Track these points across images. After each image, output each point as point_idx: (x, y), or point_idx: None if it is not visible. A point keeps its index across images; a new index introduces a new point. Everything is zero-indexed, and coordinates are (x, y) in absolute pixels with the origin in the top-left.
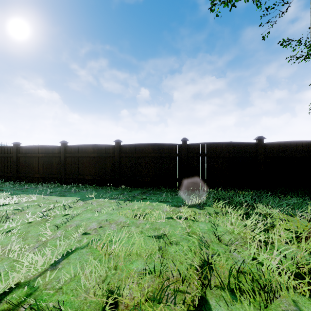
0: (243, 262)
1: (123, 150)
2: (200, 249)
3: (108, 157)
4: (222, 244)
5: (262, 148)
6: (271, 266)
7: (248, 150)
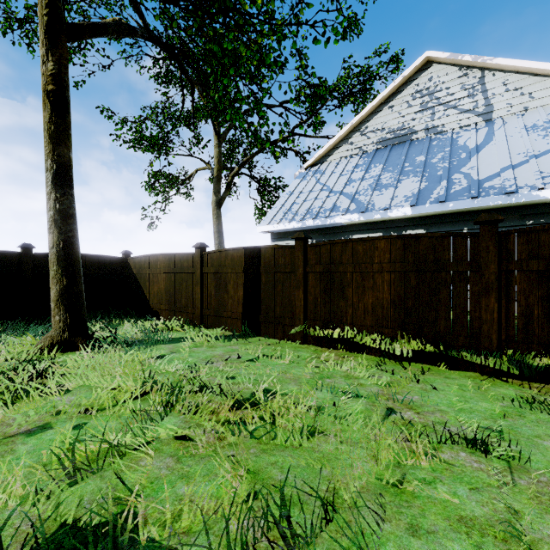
0: None
1: None
2: None
3: None
4: None
5: (29, 261)
6: None
7: (6, 263)
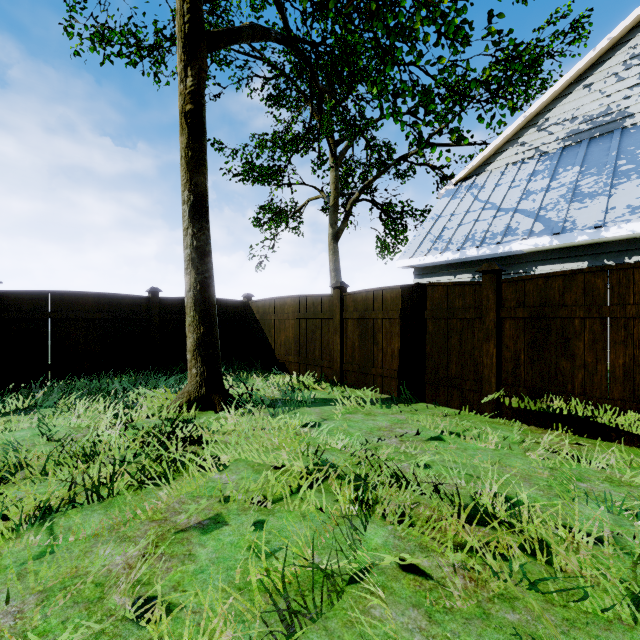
0: (72, 441)
1: None
2: (5, 453)
3: None
4: (54, 442)
5: (157, 306)
6: (113, 438)
7: (136, 308)
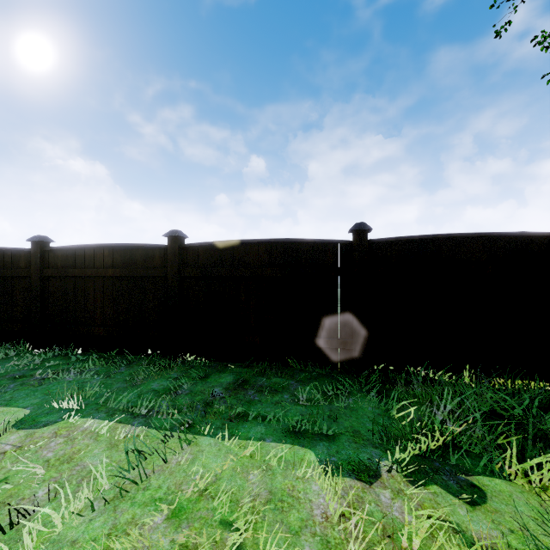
0: None
1: (190, 260)
2: None
3: (149, 279)
4: None
5: None
6: None
7: None
